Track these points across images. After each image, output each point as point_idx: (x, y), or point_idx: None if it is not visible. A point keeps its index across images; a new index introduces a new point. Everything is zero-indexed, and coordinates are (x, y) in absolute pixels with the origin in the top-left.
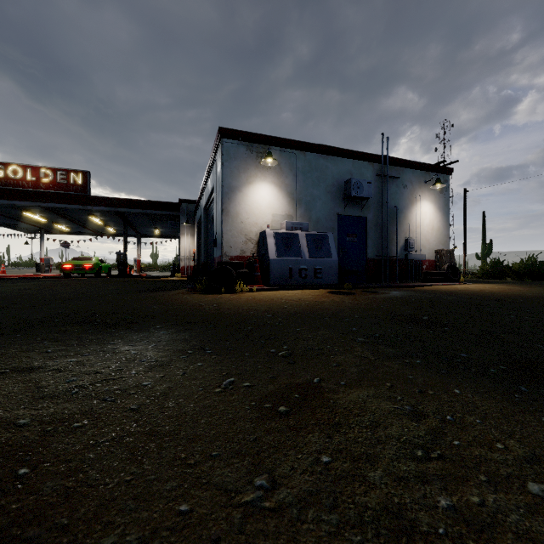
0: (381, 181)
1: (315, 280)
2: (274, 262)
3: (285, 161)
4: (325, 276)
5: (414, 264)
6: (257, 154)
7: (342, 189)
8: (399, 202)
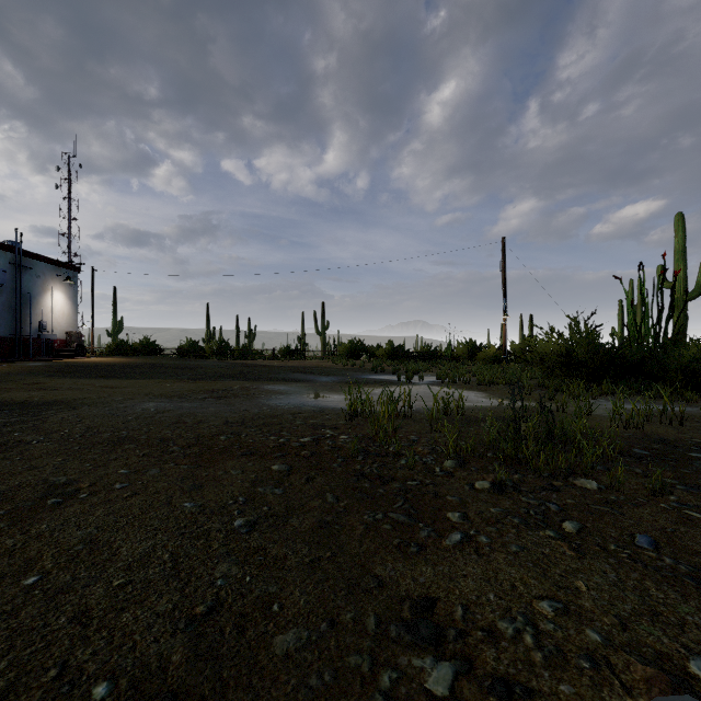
0: (15, 269)
1: None
2: None
3: None
4: None
5: (47, 343)
6: None
7: None
8: (33, 289)
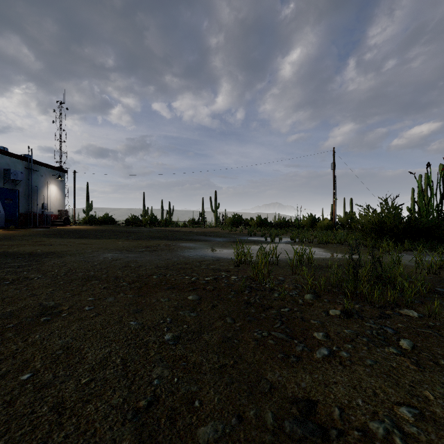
0: (28, 171)
1: None
2: None
3: None
4: None
5: (47, 217)
6: None
7: (2, 173)
8: (38, 184)
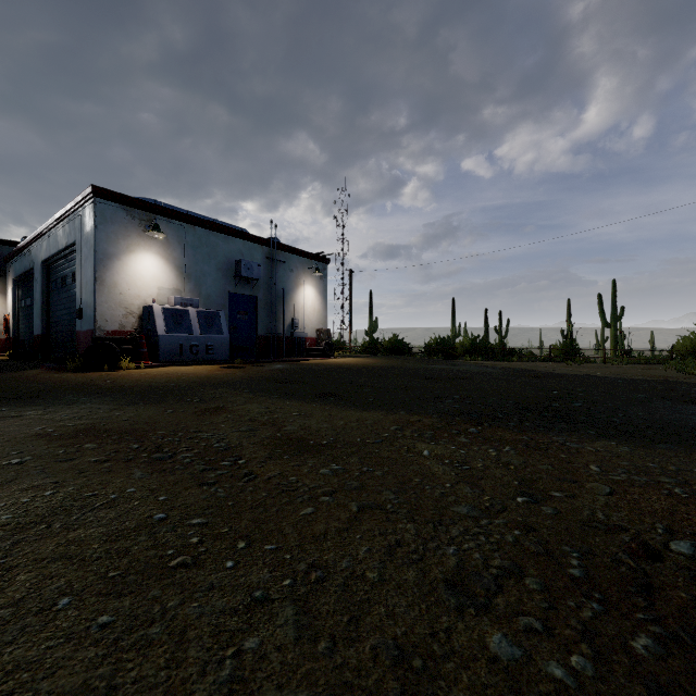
0: (270, 264)
1: (207, 356)
2: (164, 338)
3: (173, 233)
4: (217, 352)
5: (299, 341)
6: (140, 221)
7: (233, 268)
8: (286, 285)
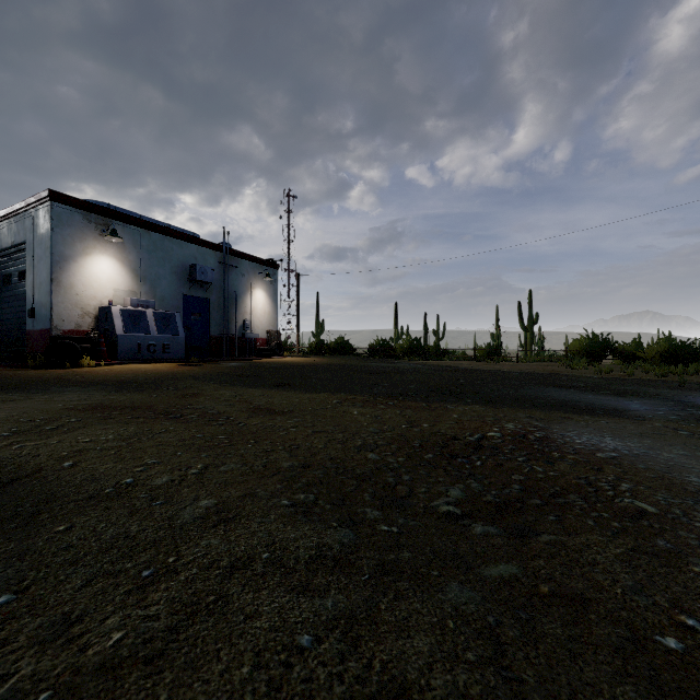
0: (223, 268)
1: (164, 354)
2: (123, 337)
3: (128, 237)
4: (174, 351)
5: (250, 342)
6: (96, 225)
7: (187, 272)
8: (238, 288)
